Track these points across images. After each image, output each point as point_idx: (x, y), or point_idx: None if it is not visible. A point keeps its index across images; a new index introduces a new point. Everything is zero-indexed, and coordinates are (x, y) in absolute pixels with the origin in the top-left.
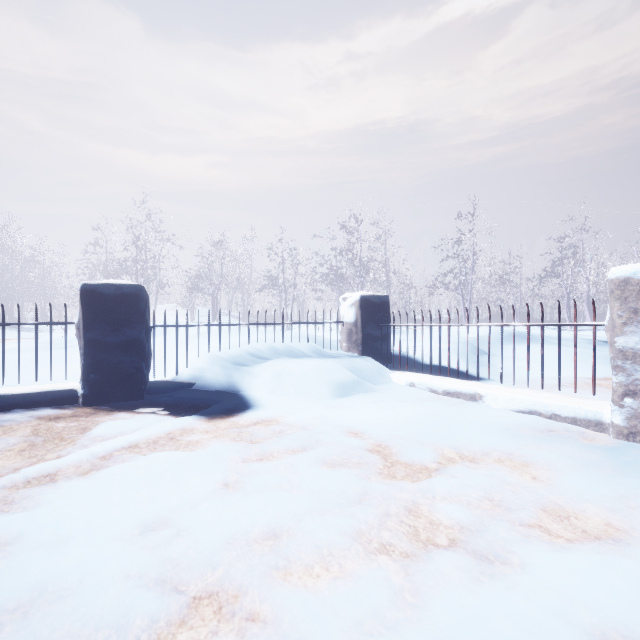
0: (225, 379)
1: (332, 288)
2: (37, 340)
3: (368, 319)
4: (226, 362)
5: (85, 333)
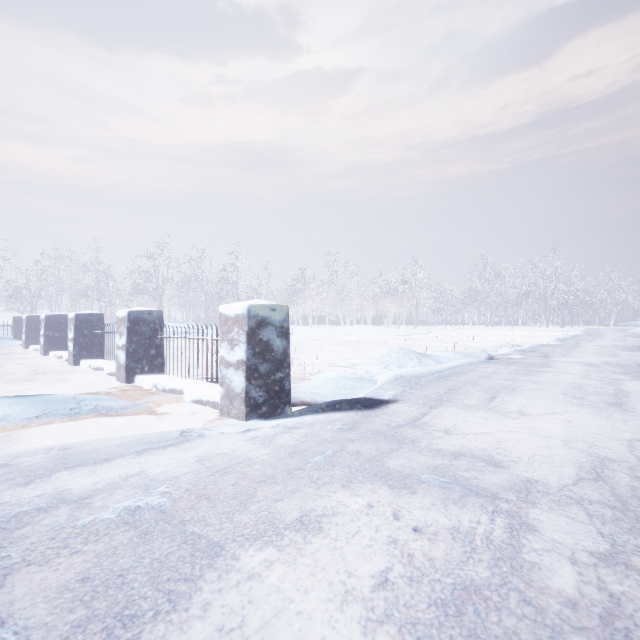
0: None
1: (154, 297)
2: None
3: (17, 324)
4: None
5: None
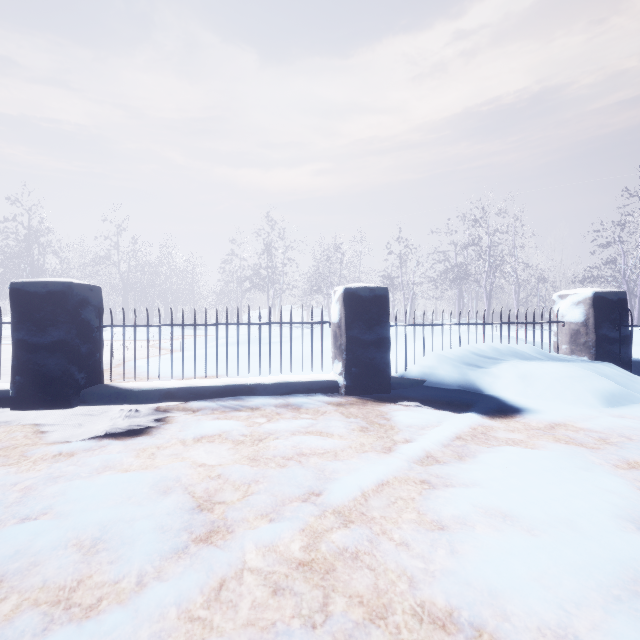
0: (461, 378)
1: (450, 286)
2: (302, 337)
3: (603, 319)
4: (455, 361)
5: (347, 331)
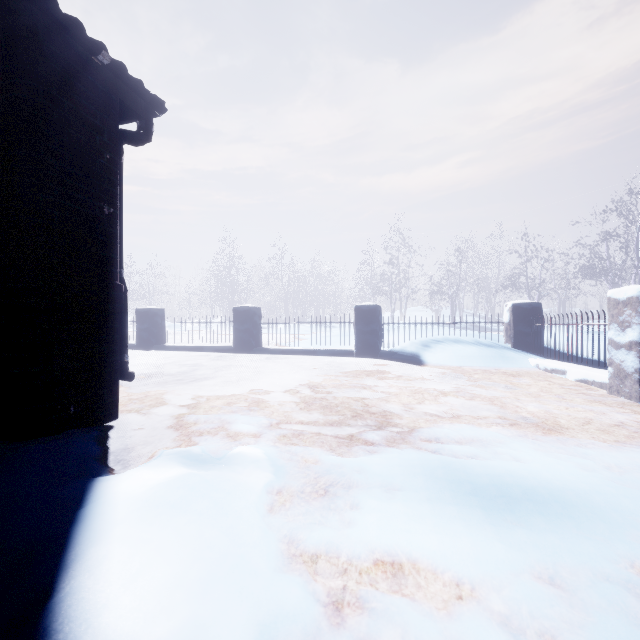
0: (415, 352)
1: (601, 281)
2: (340, 329)
3: (519, 320)
4: (417, 343)
5: (356, 326)
